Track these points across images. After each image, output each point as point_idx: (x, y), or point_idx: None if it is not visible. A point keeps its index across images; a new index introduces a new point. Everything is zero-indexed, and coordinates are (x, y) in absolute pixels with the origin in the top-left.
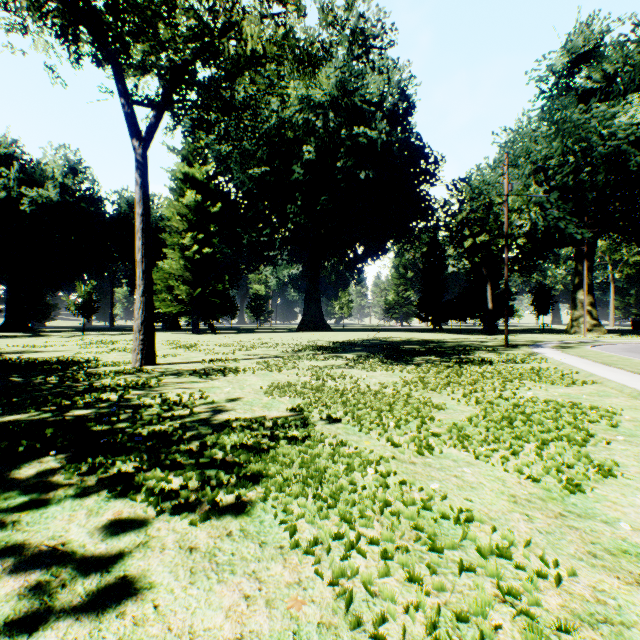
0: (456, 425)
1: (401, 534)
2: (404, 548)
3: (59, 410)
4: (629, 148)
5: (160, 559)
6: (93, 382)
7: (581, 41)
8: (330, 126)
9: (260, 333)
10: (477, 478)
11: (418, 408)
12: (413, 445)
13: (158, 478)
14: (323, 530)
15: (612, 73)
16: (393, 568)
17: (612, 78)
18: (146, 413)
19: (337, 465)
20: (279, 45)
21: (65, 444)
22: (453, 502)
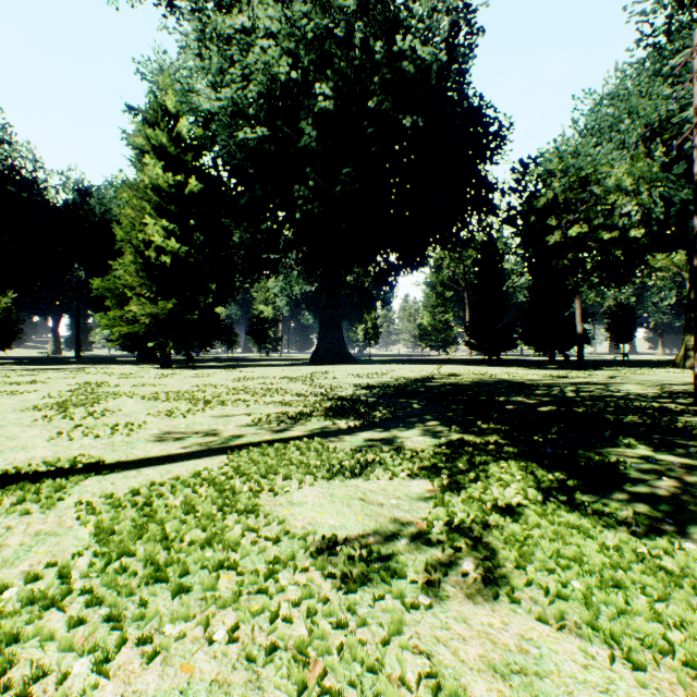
0: None
1: None
2: None
3: None
4: None
5: None
6: None
7: None
8: (356, 56)
9: (257, 367)
10: None
11: None
12: None
13: None
14: None
15: None
16: None
17: None
18: None
19: None
20: None
21: None
22: None
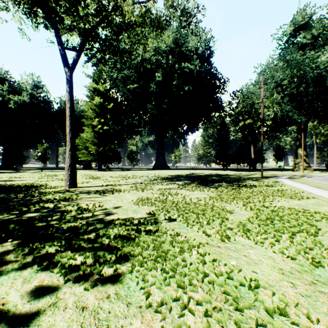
0: (241, 223)
1: (216, 297)
2: (218, 308)
3: (20, 213)
4: (326, 74)
5: (62, 316)
6: (41, 197)
7: (300, 18)
8: (169, 63)
9: (133, 170)
10: (257, 257)
11: (219, 212)
12: (218, 235)
13: (68, 257)
14: (167, 294)
15: (316, 35)
16: (212, 323)
17: (316, 37)
18: (68, 215)
19: (174, 248)
20: (142, 17)
21: (19, 234)
22: (245, 273)
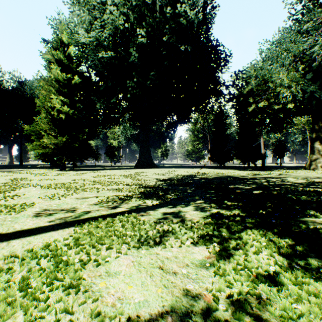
0: None
1: None
2: None
3: None
4: None
5: None
6: None
7: None
8: (157, 16)
9: (108, 170)
10: None
11: None
12: None
13: None
14: None
15: None
16: None
17: None
18: None
19: None
20: None
21: None
22: None
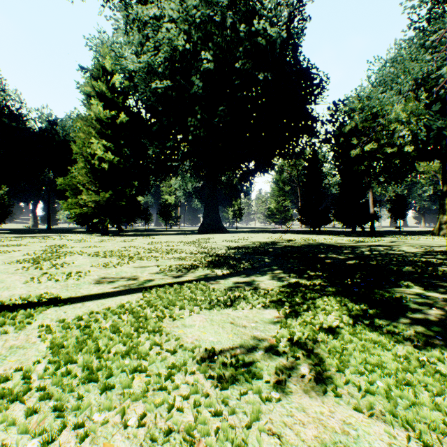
0: None
1: None
2: None
3: None
4: None
5: None
6: None
7: None
8: (228, 34)
9: (164, 235)
10: None
11: None
12: None
13: None
14: None
15: None
16: None
17: None
18: None
19: None
20: None
21: None
22: None
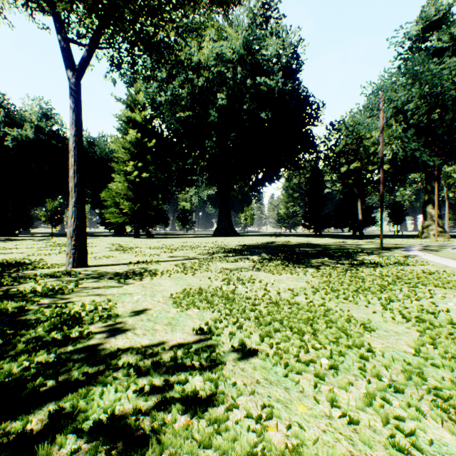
0: (408, 364)
1: None
2: None
3: None
4: None
5: None
6: (11, 287)
7: (433, 11)
8: (238, 79)
9: (185, 238)
10: None
11: (345, 329)
12: (373, 416)
13: None
14: None
15: None
16: None
17: None
18: (29, 335)
19: None
20: None
21: None
22: None
